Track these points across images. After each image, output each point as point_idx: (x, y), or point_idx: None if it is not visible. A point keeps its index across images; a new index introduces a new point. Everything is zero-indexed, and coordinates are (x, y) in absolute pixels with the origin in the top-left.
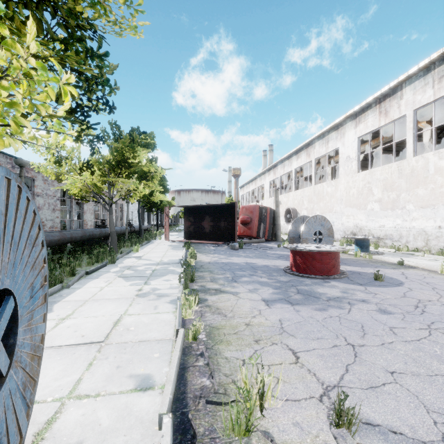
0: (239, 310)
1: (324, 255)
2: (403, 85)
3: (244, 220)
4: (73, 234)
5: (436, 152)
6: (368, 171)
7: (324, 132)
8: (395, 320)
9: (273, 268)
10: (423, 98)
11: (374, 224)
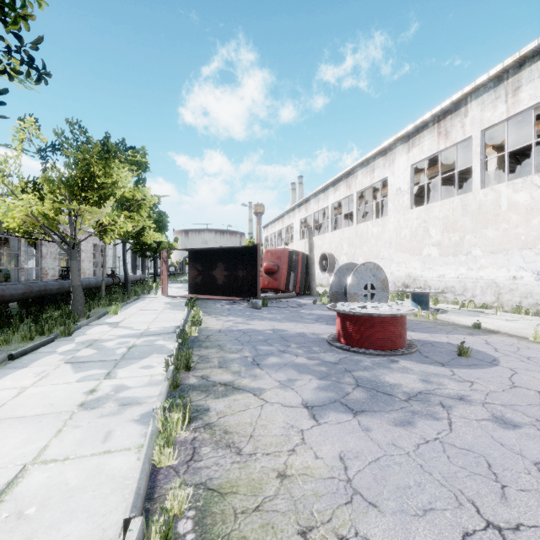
0: (265, 434)
1: (387, 320)
2: (468, 99)
3: (269, 268)
4: (7, 291)
5: (509, 184)
6: (423, 206)
7: (368, 157)
8: (532, 444)
9: (312, 339)
10: (493, 116)
11: (431, 273)
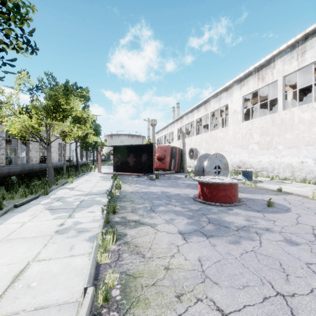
0: (158, 247)
1: (227, 186)
2: (275, 58)
3: (159, 156)
4: (12, 169)
5: (299, 107)
6: (249, 121)
7: (217, 92)
8: (305, 253)
9: (184, 197)
10: (290, 68)
11: (254, 160)
